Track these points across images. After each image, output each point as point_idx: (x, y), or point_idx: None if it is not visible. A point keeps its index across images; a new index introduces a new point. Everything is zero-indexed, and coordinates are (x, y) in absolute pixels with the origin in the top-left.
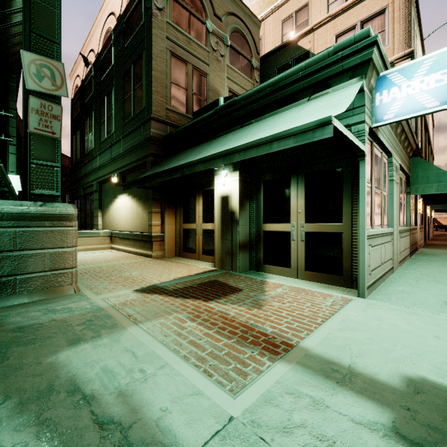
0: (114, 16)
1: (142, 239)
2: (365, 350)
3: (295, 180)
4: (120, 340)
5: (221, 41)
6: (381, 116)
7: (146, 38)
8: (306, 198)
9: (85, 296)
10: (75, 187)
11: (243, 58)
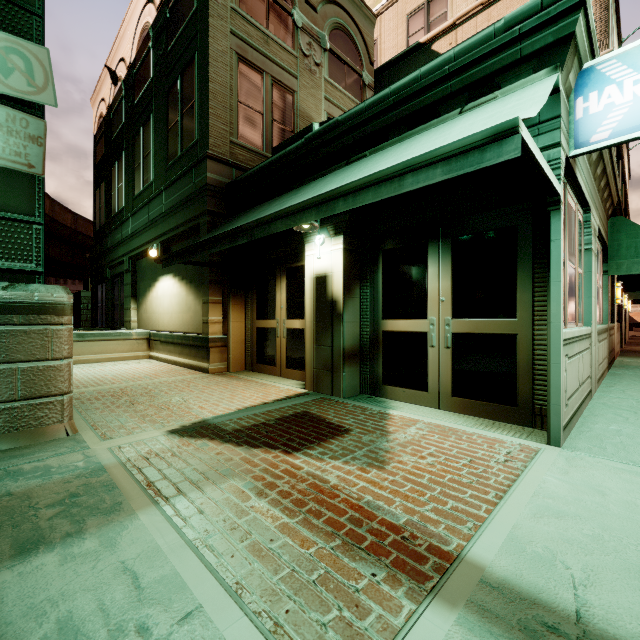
0: (153, 4)
1: (194, 343)
2: (597, 568)
3: (435, 249)
4: (117, 543)
5: (316, 42)
6: (586, 136)
7: (199, 33)
8: (455, 278)
9: (82, 443)
10: (99, 266)
11: (349, 69)
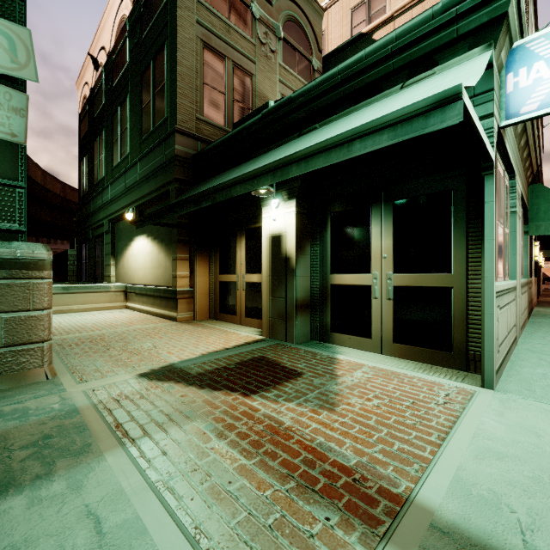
0: None
1: (165, 295)
2: (542, 512)
3: (377, 211)
4: (83, 485)
5: (272, 32)
6: (516, 108)
7: (169, 23)
8: (396, 237)
9: (60, 385)
10: (83, 228)
11: (300, 56)
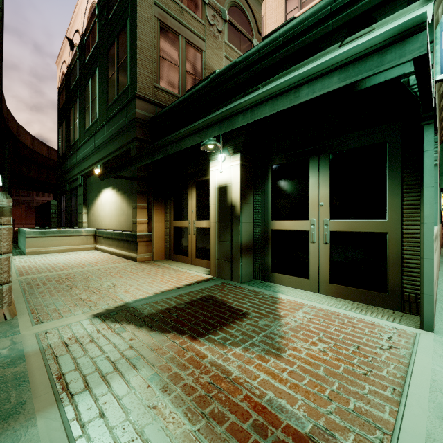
0: None
1: (126, 239)
2: None
3: (315, 163)
4: None
5: (219, 15)
6: None
7: (130, 4)
8: (332, 186)
9: (15, 327)
10: (61, 182)
11: (243, 36)
